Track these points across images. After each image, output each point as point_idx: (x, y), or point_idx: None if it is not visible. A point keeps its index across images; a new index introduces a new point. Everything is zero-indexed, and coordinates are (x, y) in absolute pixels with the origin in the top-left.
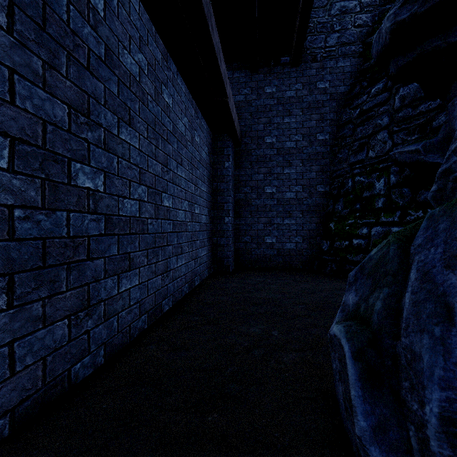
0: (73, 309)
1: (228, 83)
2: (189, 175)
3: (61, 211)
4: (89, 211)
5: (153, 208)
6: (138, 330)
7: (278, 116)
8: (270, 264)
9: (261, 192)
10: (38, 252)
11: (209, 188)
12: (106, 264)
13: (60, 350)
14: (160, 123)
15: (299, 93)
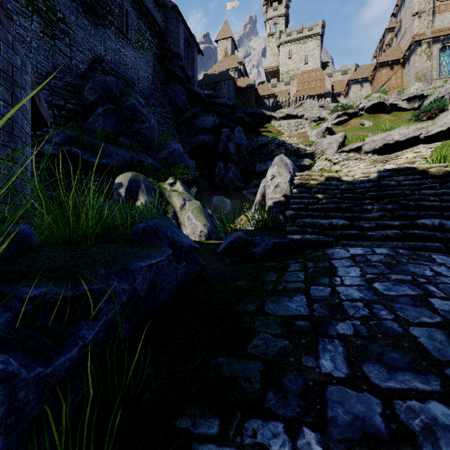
0: None
1: None
2: None
3: None
4: None
5: None
6: None
7: None
8: None
9: None
10: None
11: None
12: None
13: None
14: None
15: None
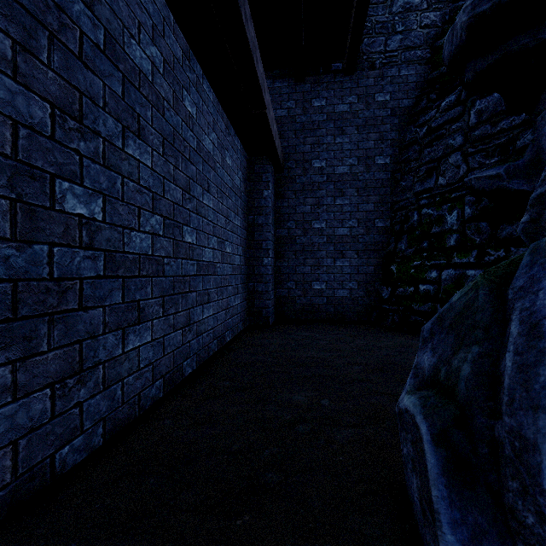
0: (58, 375)
1: (266, 91)
2: (218, 205)
3: (41, 244)
4: (82, 246)
5: (171, 244)
6: (150, 399)
7: (329, 135)
8: (318, 315)
9: (308, 227)
10: (5, 299)
11: (244, 222)
12: (105, 315)
13: (39, 430)
14: (180, 137)
15: (354, 108)
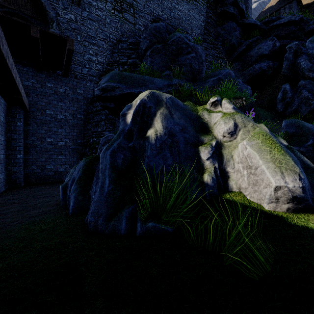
0: None
1: (22, 89)
2: None
3: None
4: None
5: None
6: None
7: (55, 100)
8: (50, 180)
9: (44, 140)
10: None
11: (5, 137)
12: None
13: None
14: None
15: (67, 92)
